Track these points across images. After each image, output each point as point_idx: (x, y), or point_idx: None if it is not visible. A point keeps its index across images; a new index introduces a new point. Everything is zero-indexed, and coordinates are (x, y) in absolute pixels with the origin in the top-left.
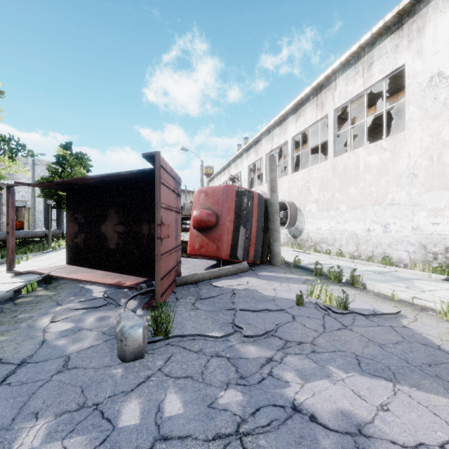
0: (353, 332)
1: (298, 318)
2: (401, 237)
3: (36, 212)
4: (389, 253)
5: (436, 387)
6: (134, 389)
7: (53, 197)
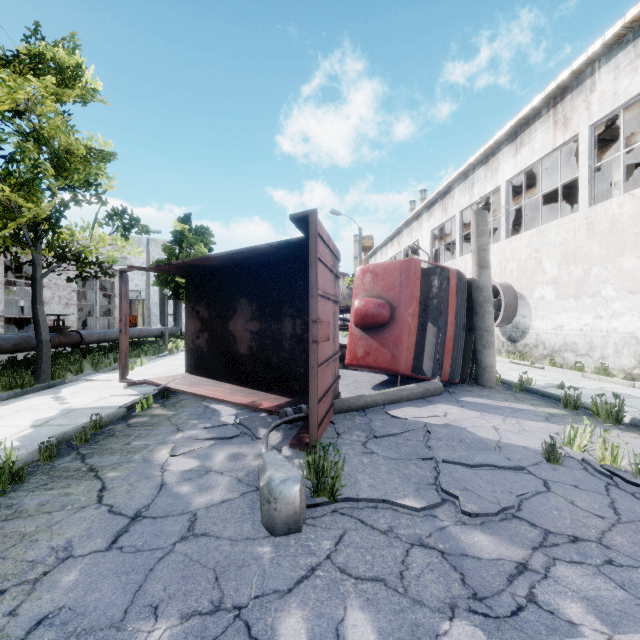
0: None
1: (556, 486)
2: None
3: (151, 305)
4: None
5: None
6: (292, 588)
7: (170, 285)
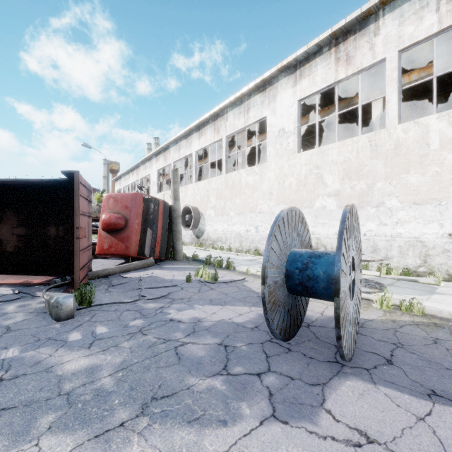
0: (215, 290)
1: (185, 288)
2: (265, 235)
3: None
4: (258, 247)
5: (241, 304)
6: (73, 329)
7: None
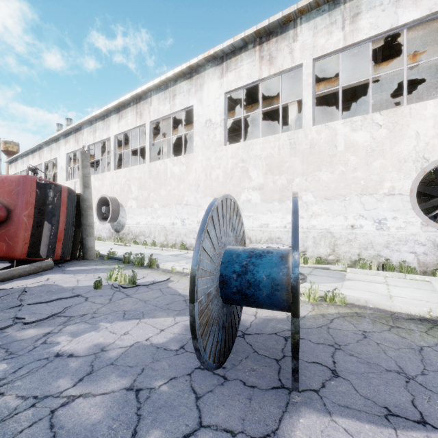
0: (132, 298)
1: (91, 298)
2: (192, 228)
3: None
4: (185, 241)
5: (163, 314)
6: None
7: None
